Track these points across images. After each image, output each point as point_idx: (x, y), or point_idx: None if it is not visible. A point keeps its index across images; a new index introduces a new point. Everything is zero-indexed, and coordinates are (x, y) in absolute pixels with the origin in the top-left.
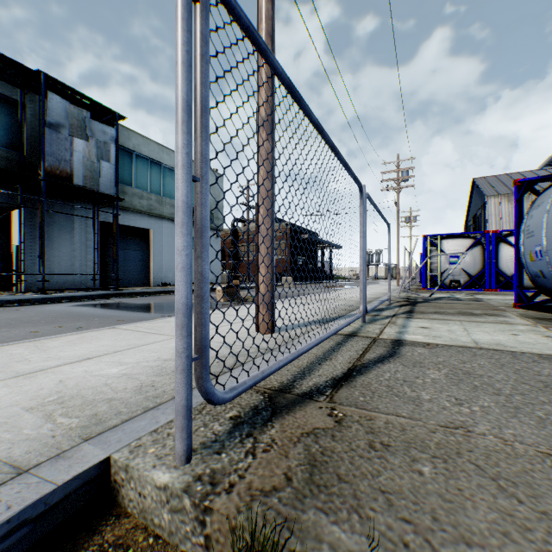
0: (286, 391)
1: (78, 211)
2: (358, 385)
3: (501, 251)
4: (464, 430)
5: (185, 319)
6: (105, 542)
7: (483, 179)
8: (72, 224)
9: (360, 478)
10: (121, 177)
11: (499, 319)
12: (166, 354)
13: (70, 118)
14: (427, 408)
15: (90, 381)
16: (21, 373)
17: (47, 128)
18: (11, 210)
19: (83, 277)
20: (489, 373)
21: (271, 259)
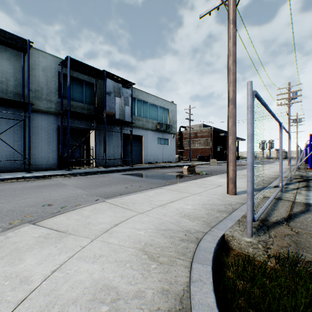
0: (266, 220)
1: (114, 129)
2: (296, 221)
3: None
4: None
5: (251, 196)
6: (234, 253)
7: None
8: (112, 135)
9: None
10: None
11: None
12: (199, 202)
13: (114, 88)
14: None
15: (186, 210)
16: (158, 205)
17: (106, 95)
18: (91, 131)
19: (116, 159)
20: None
21: (235, 161)
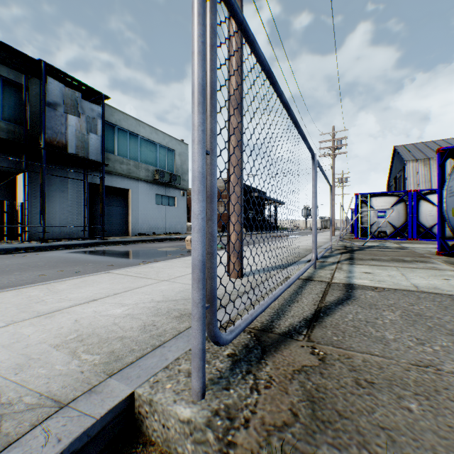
0: (268, 330)
1: (70, 175)
2: (328, 325)
3: (421, 207)
4: (434, 369)
5: (200, 274)
6: None
7: (403, 147)
8: (66, 185)
9: (358, 414)
10: (105, 146)
11: (428, 265)
12: (157, 296)
13: (65, 98)
14: (394, 347)
15: (101, 321)
16: (41, 312)
17: (47, 107)
18: (17, 174)
19: (75, 228)
20: (437, 314)
21: (240, 215)
